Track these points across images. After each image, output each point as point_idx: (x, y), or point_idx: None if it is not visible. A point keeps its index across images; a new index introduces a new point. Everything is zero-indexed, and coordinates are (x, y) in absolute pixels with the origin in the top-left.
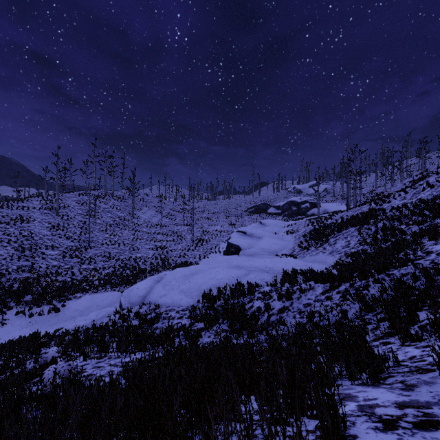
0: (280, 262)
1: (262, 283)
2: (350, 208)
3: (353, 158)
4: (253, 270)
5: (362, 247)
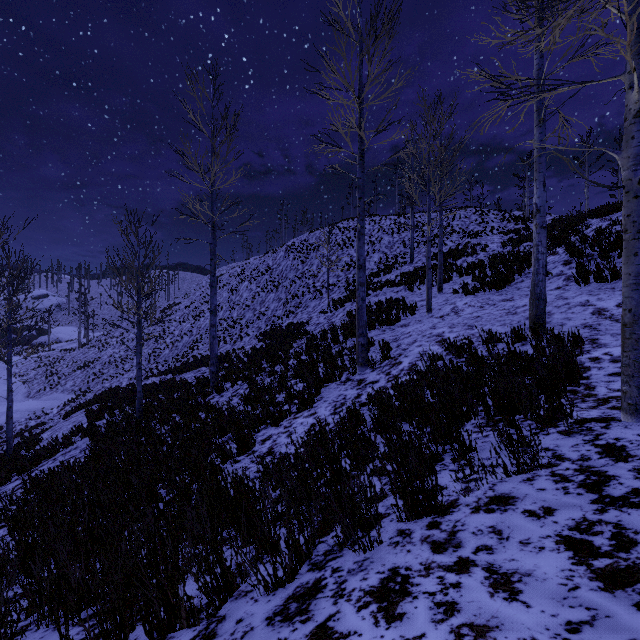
0: (24, 405)
1: (16, 419)
2: (83, 347)
3: (86, 302)
4: (2, 415)
5: (83, 385)
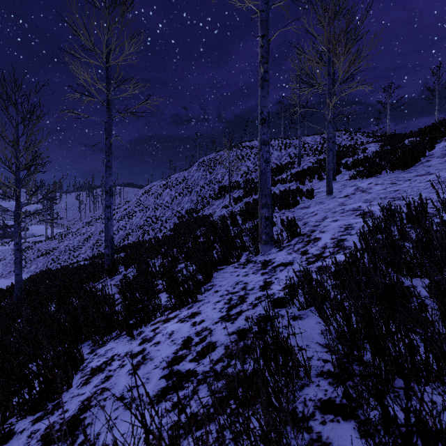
0: None
1: None
2: (48, 239)
3: (51, 206)
4: None
5: (43, 268)
